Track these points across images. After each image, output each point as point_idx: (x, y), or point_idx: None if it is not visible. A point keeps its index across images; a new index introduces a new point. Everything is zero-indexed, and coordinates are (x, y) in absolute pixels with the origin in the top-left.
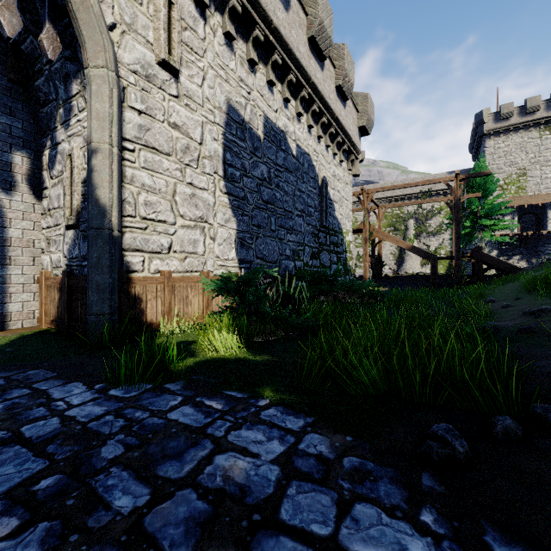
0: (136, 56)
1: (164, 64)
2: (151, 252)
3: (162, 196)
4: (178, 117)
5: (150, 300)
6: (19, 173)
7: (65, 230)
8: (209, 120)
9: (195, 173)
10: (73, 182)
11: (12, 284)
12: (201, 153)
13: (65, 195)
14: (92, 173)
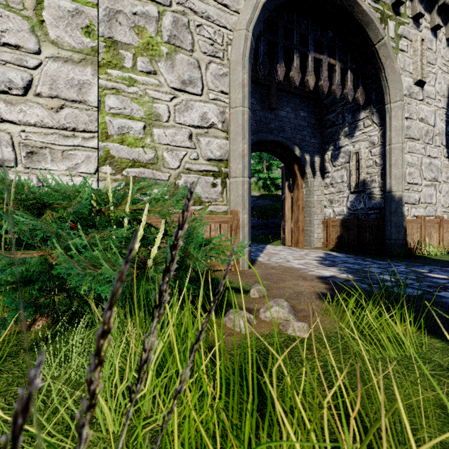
0: (405, 85)
1: (417, 82)
2: (410, 204)
3: (415, 168)
4: (422, 113)
5: (414, 234)
6: (316, 166)
7: (348, 194)
8: (438, 107)
9: (430, 148)
10: (360, 167)
11: (314, 224)
12: (434, 133)
13: (351, 175)
14: (391, 161)
